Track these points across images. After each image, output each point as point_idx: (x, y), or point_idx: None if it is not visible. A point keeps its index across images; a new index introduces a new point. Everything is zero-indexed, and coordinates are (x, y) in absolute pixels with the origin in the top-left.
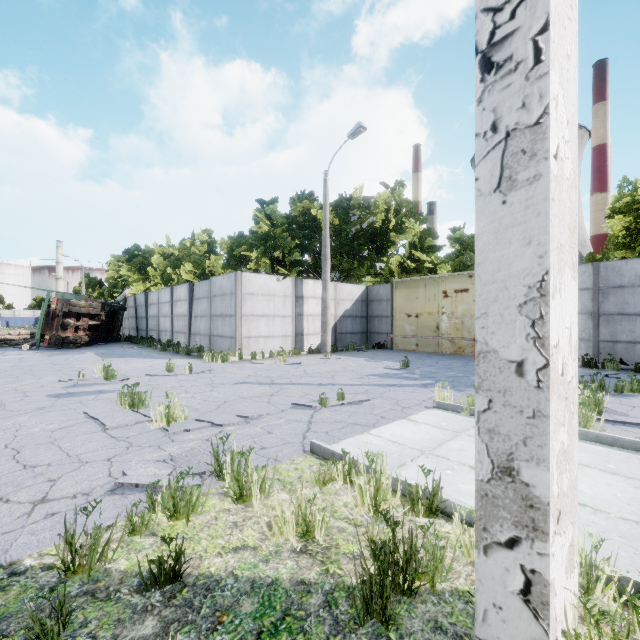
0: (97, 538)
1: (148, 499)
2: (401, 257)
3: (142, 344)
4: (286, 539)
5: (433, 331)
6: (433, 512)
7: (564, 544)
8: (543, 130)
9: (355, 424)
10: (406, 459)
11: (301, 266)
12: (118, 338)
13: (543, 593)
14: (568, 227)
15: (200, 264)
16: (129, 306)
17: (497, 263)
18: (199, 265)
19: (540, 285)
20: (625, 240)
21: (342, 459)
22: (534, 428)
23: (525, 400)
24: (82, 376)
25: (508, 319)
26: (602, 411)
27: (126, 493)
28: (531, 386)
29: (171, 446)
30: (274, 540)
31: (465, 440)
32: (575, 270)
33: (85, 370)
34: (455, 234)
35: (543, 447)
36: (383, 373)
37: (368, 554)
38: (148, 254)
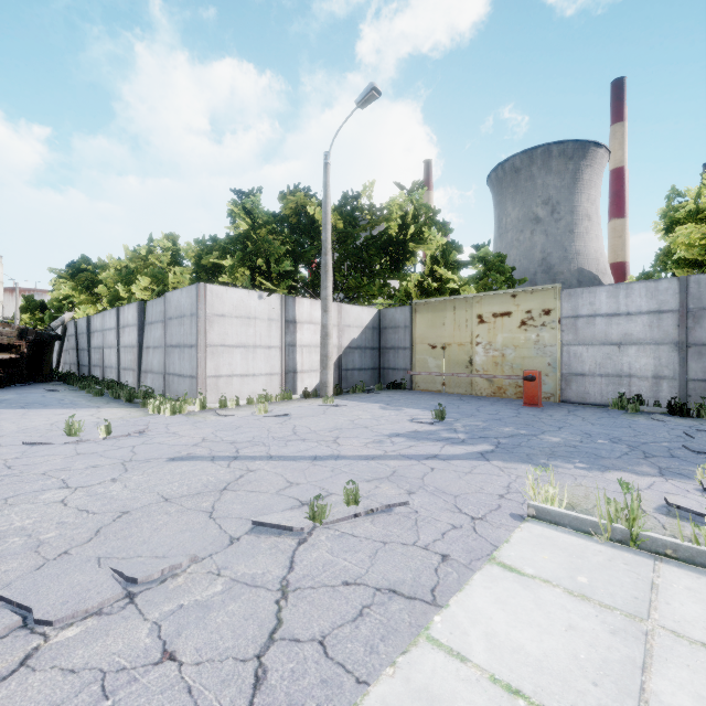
0: None
1: None
2: (420, 274)
3: (76, 385)
4: None
5: (465, 366)
6: None
7: None
8: None
9: (390, 592)
10: None
11: (293, 280)
12: (49, 377)
13: None
14: None
15: (160, 279)
16: (69, 334)
17: None
18: (159, 280)
19: None
20: None
21: None
22: None
23: None
24: None
25: None
26: None
27: None
28: None
29: None
30: None
31: (685, 662)
32: None
33: None
34: (479, 252)
35: None
36: (411, 431)
37: None
38: (101, 269)
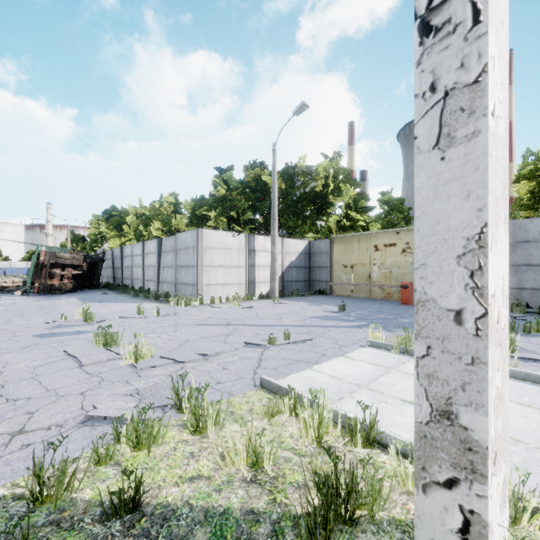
0: (63, 471)
1: (114, 431)
2: (338, 216)
3: (118, 290)
4: (237, 469)
5: (366, 279)
6: (370, 443)
7: (499, 483)
8: (482, 88)
9: (299, 361)
10: (345, 393)
11: (253, 224)
12: (98, 285)
13: (482, 533)
14: (501, 183)
15: (167, 222)
16: (107, 258)
17: (436, 216)
18: (166, 223)
19: (479, 237)
20: (530, 202)
21: (288, 393)
22: (473, 374)
23: (464, 347)
24: (64, 318)
25: (447, 270)
26: (514, 349)
27: (95, 425)
28: (470, 334)
29: (138, 381)
30: (226, 470)
31: (396, 375)
32: (506, 224)
33: (68, 313)
34: (384, 197)
35: (482, 393)
36: (323, 315)
37: (312, 483)
38: (123, 214)
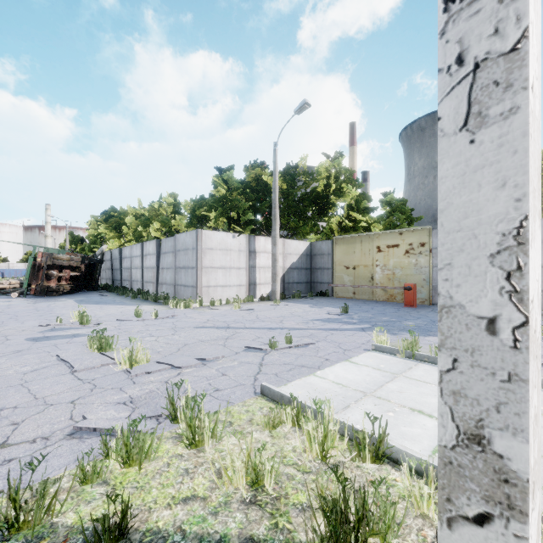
0: (41, 495)
1: (102, 445)
2: (340, 217)
3: (116, 292)
4: (236, 488)
5: (368, 281)
6: (379, 458)
7: (535, 516)
8: (521, 56)
9: (302, 366)
10: (350, 401)
11: (254, 225)
12: (96, 287)
13: None
14: (537, 171)
15: (167, 223)
16: (106, 259)
17: (463, 209)
18: (166, 224)
19: (517, 232)
20: None
21: (290, 402)
22: (510, 393)
23: (498, 361)
24: (60, 321)
25: (477, 270)
26: None
27: (84, 437)
28: (506, 346)
29: (132, 388)
30: (224, 489)
31: (403, 382)
32: (540, 218)
33: (64, 315)
34: (386, 198)
35: (521, 416)
36: (325, 318)
37: (317, 505)
38: (123, 215)
